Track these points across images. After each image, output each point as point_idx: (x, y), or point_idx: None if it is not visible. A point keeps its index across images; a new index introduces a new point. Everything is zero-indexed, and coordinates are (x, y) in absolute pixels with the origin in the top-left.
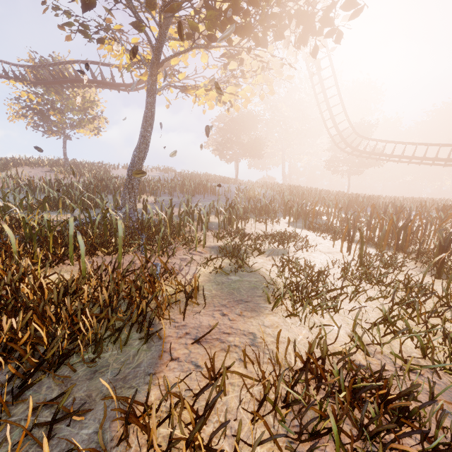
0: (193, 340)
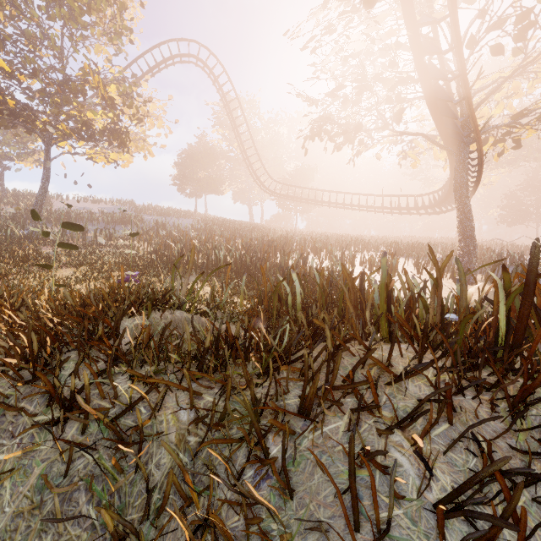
0: None
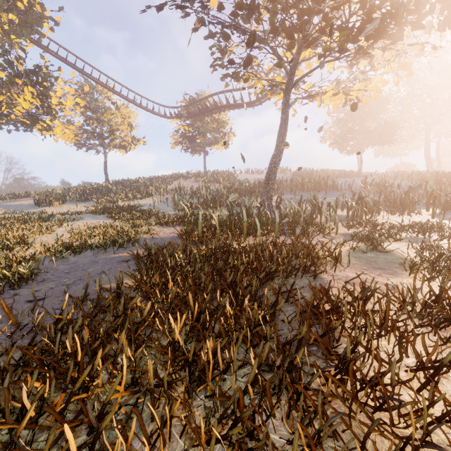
0: (344, 282)
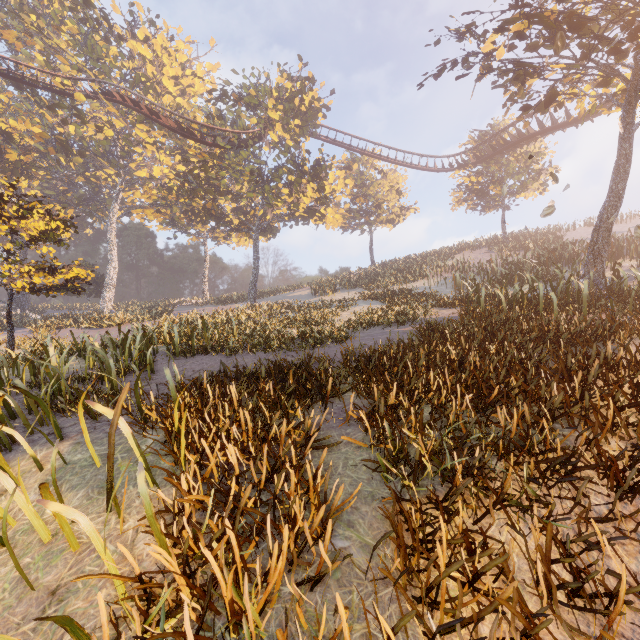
0: None
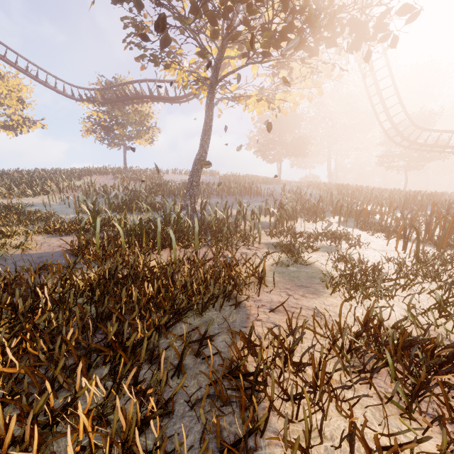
0: (268, 309)
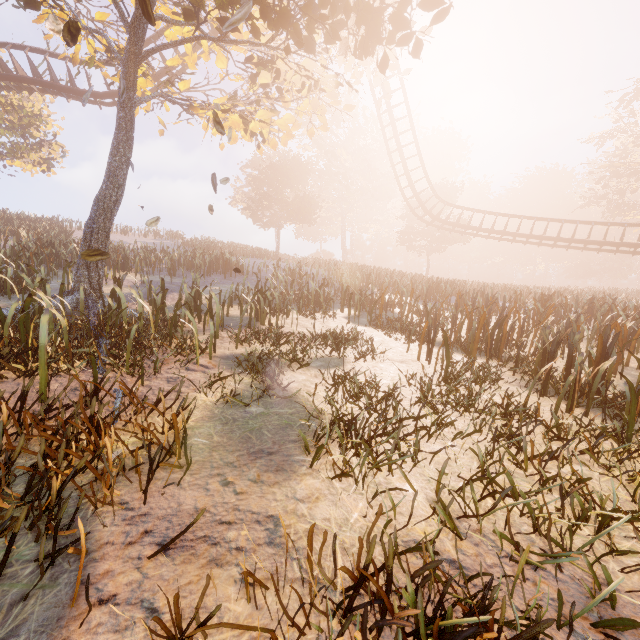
0: (156, 546)
